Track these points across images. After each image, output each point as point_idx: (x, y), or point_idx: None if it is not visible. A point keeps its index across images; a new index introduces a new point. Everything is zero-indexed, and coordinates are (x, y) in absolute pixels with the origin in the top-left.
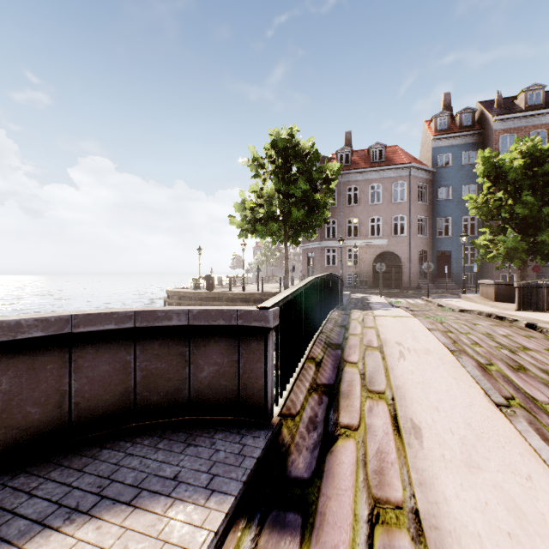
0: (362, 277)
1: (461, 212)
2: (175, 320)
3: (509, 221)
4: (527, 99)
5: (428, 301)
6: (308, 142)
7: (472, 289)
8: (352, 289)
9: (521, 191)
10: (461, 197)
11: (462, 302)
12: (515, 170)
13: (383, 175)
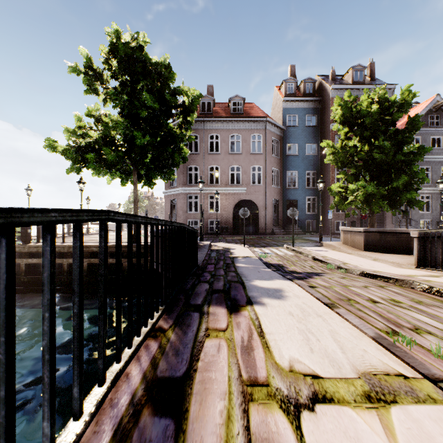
0: (223, 224)
1: (305, 167)
2: None
3: (362, 168)
4: (353, 75)
5: (296, 251)
6: (161, 61)
7: (314, 234)
8: (214, 236)
9: (374, 139)
10: (306, 154)
11: (333, 252)
12: (374, 114)
13: (243, 126)
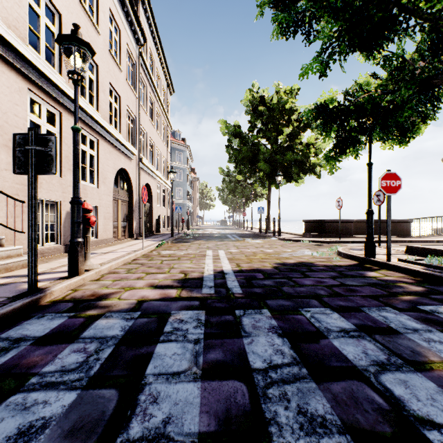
0: None
1: None
2: (394, 221)
3: None
4: None
5: None
6: None
7: None
8: None
9: None
10: None
11: None
12: None
13: None
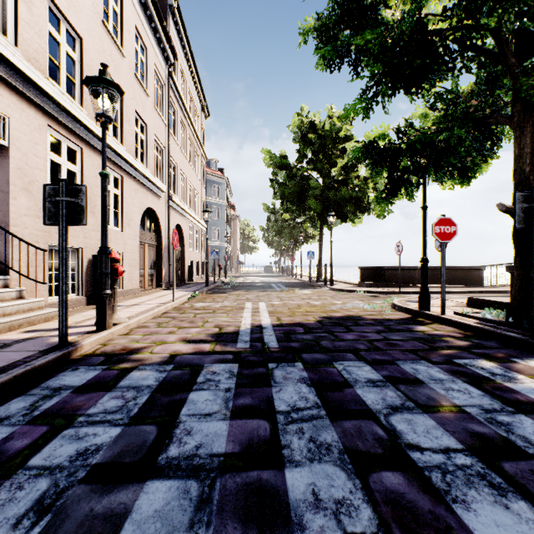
0: None
1: None
2: (465, 268)
3: None
4: None
5: None
6: None
7: None
8: None
9: None
10: None
11: None
12: None
13: None
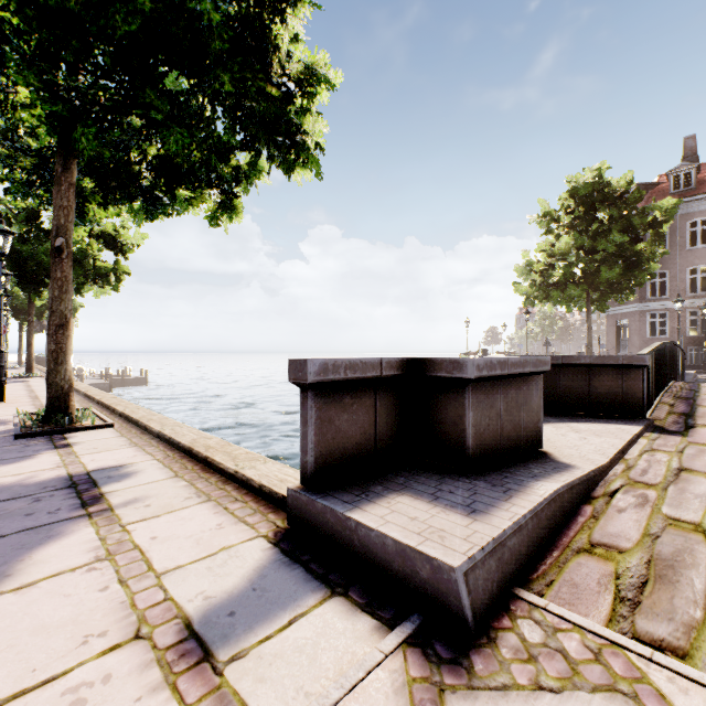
0: None
1: None
2: (582, 361)
3: None
4: None
5: None
6: (623, 180)
7: None
8: (699, 370)
9: None
10: None
11: None
12: None
13: None
